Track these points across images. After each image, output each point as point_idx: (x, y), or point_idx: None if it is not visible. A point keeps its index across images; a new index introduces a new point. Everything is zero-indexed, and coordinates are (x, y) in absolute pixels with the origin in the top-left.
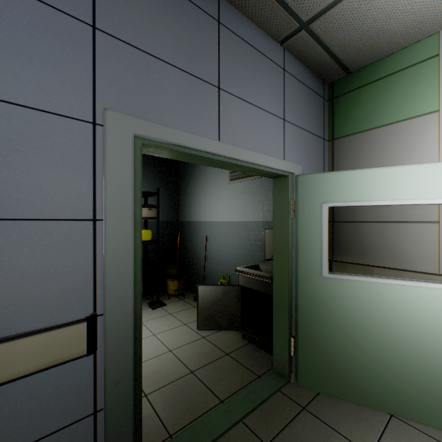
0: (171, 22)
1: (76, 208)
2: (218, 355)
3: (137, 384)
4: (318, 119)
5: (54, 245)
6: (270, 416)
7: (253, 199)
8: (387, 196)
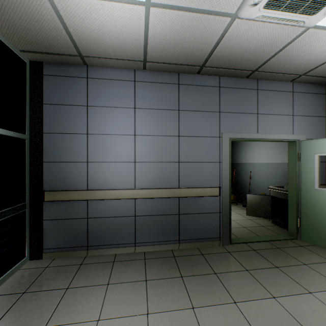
0: (239, 99)
1: (215, 159)
2: (257, 225)
3: (230, 209)
4: (320, 107)
5: (211, 168)
6: (282, 244)
7: (281, 150)
8: None
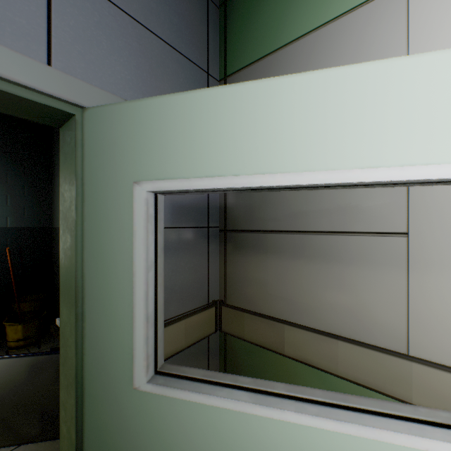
0: None
1: None
2: None
3: None
4: (192, 27)
5: None
6: None
7: None
8: (290, 160)
